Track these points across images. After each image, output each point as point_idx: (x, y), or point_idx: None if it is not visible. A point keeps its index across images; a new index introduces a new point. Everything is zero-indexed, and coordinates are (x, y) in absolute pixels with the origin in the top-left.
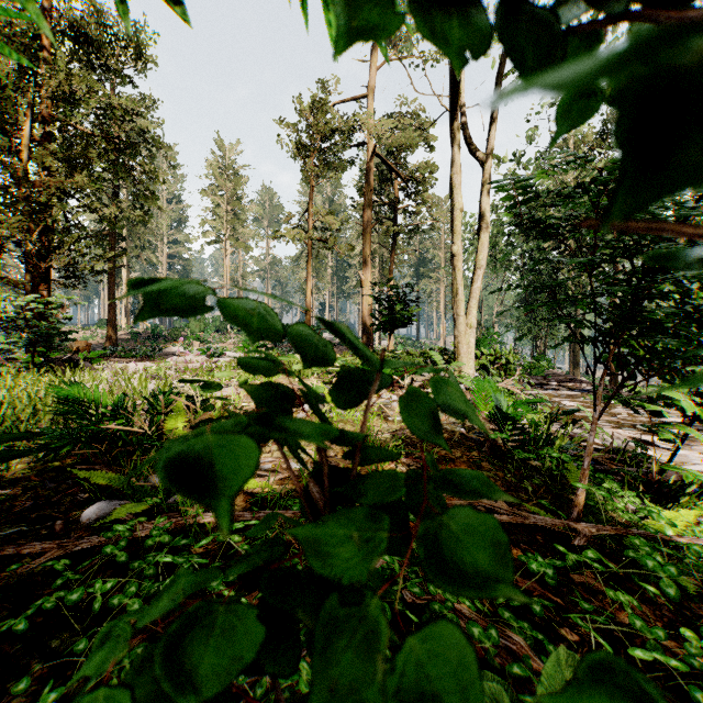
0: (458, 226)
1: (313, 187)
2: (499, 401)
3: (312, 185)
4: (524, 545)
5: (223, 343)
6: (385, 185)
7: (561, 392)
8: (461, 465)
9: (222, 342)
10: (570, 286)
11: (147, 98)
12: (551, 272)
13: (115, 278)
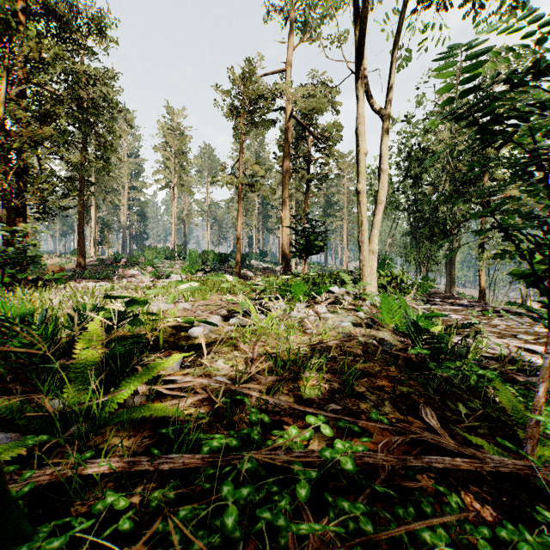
0: (363, 168)
1: (243, 142)
2: (409, 316)
3: (242, 140)
4: (473, 486)
5: (171, 267)
6: (300, 141)
7: (446, 307)
8: (382, 380)
9: (170, 267)
10: (448, 222)
11: (110, 71)
12: (432, 212)
13: (86, 216)
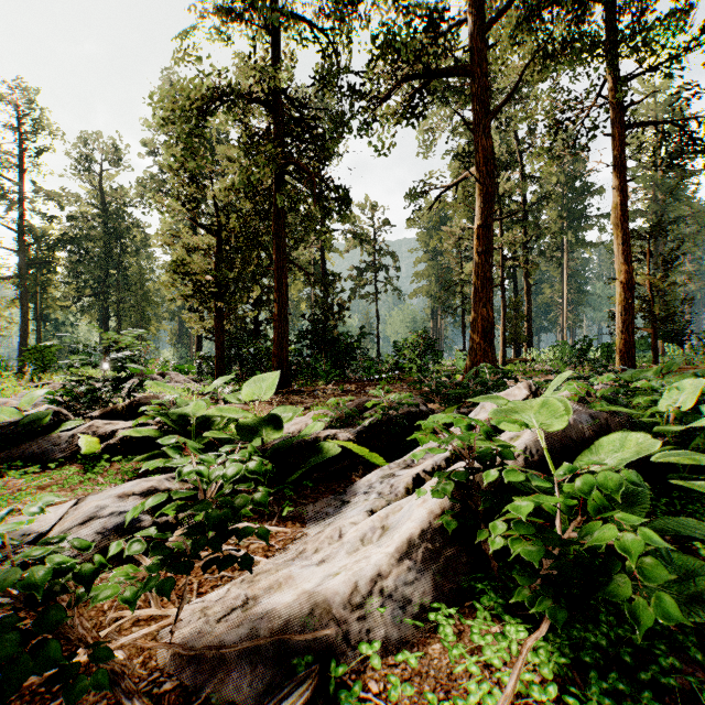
0: None
1: None
2: None
3: None
4: None
5: None
6: None
7: None
8: None
9: None
10: None
11: None
12: None
13: None
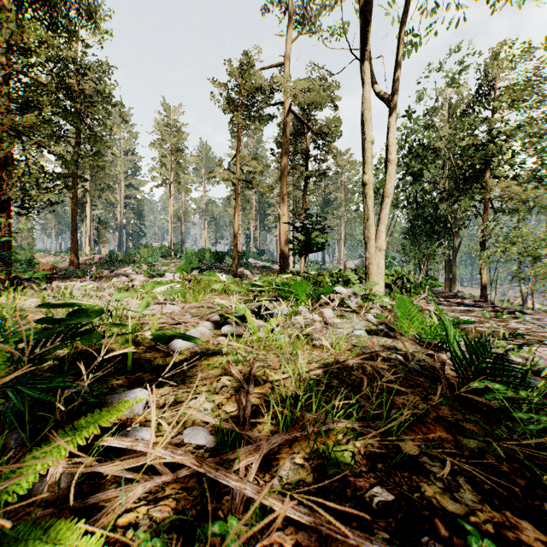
0: (370, 157)
1: (240, 137)
2: (446, 326)
3: (239, 135)
4: None
5: (167, 266)
6: (298, 137)
7: (455, 308)
8: (436, 428)
9: (166, 265)
10: (449, 219)
11: (104, 65)
12: (433, 209)
13: (81, 214)
